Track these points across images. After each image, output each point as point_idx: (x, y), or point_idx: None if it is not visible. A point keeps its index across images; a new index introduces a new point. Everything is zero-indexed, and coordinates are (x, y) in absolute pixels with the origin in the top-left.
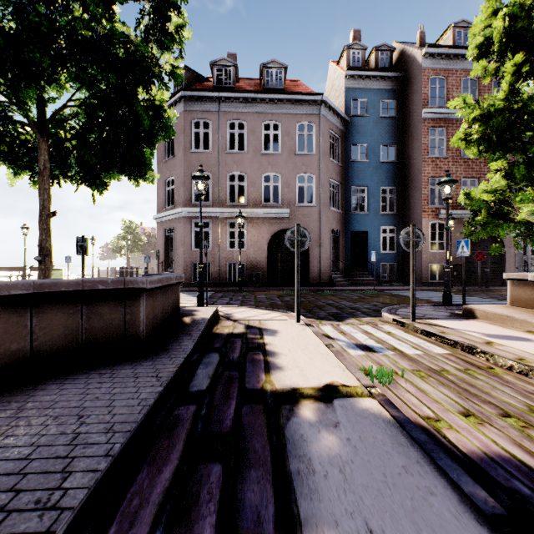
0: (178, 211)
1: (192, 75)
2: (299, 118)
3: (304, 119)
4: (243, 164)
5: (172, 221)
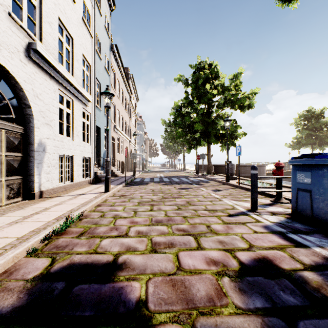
0: None
1: None
2: None
3: None
4: None
5: None
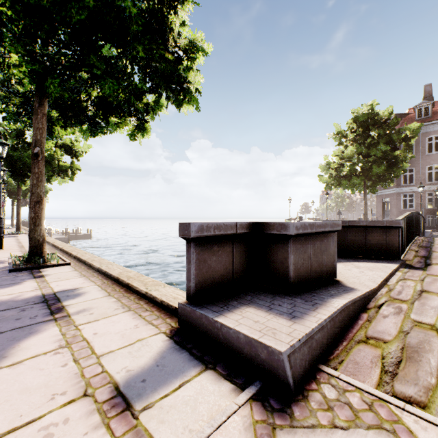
0: (392, 190)
1: (399, 115)
2: None
3: None
4: (437, 159)
5: (387, 195)
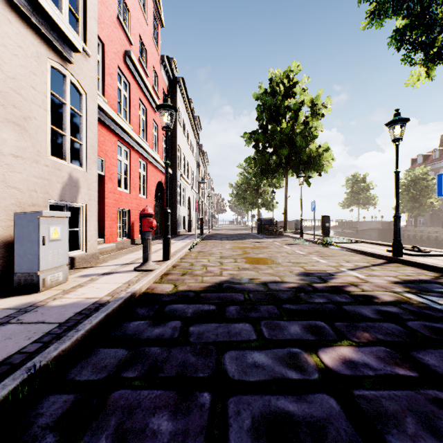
0: None
1: (414, 160)
2: (440, 168)
3: (441, 168)
4: None
5: None
